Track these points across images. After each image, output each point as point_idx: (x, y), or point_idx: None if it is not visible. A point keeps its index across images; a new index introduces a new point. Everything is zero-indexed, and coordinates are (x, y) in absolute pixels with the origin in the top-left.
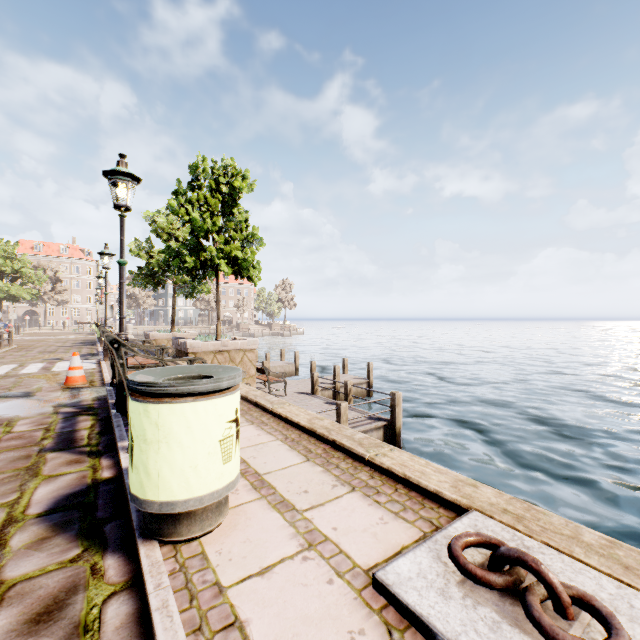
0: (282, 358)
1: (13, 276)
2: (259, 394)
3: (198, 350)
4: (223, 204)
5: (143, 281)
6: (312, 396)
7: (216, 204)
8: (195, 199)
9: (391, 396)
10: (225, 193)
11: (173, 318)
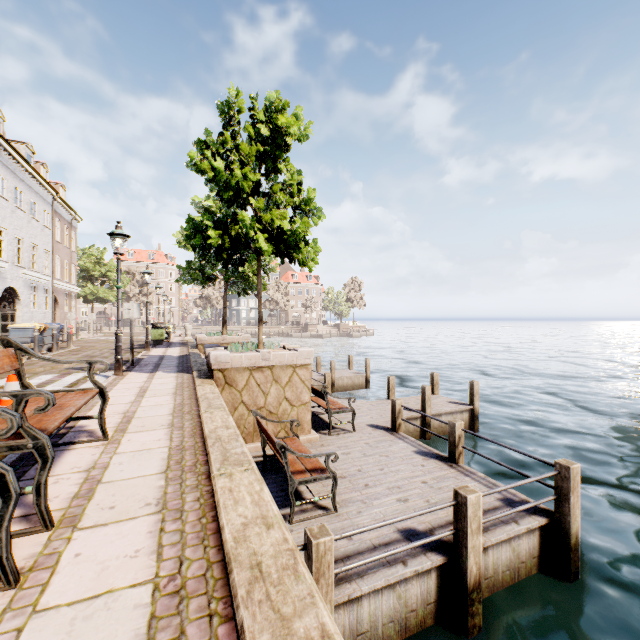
0: (350, 366)
1: (101, 280)
2: (268, 556)
3: (226, 366)
4: (263, 155)
5: (191, 276)
6: (393, 435)
7: (252, 153)
8: (219, 142)
9: (557, 470)
10: (265, 137)
11: (224, 319)
